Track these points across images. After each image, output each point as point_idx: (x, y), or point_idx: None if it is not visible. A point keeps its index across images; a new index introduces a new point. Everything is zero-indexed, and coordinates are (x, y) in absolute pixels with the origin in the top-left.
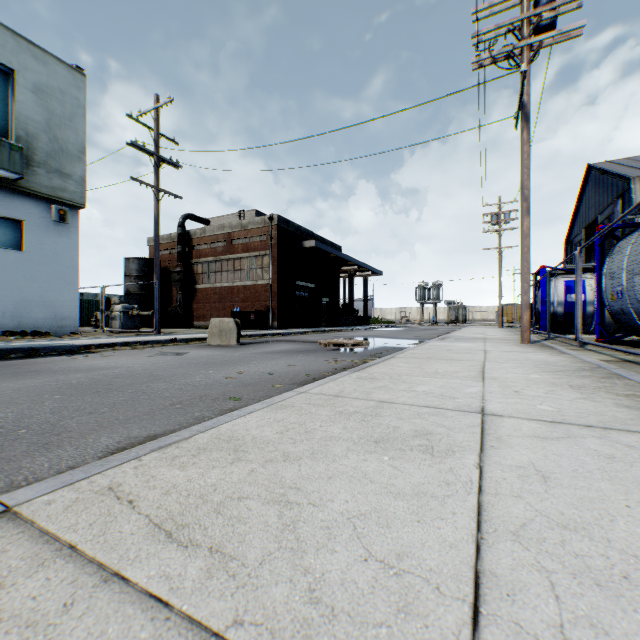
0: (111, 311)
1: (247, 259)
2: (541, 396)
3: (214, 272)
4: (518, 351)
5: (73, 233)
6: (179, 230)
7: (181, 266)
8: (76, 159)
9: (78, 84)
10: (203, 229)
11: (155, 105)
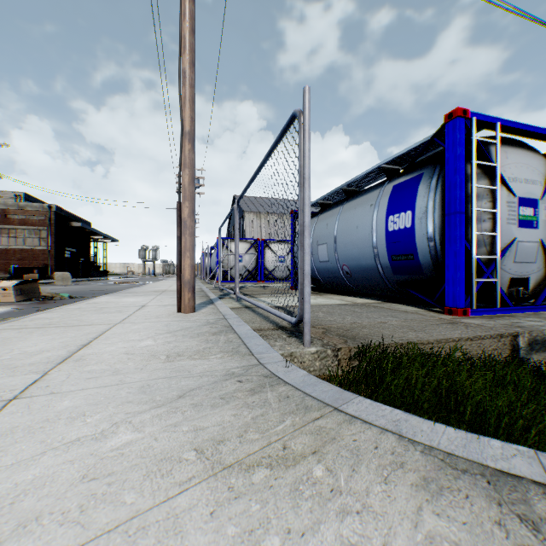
0: None
1: (25, 230)
2: None
3: None
4: None
5: None
6: None
7: None
8: None
9: None
10: None
11: None
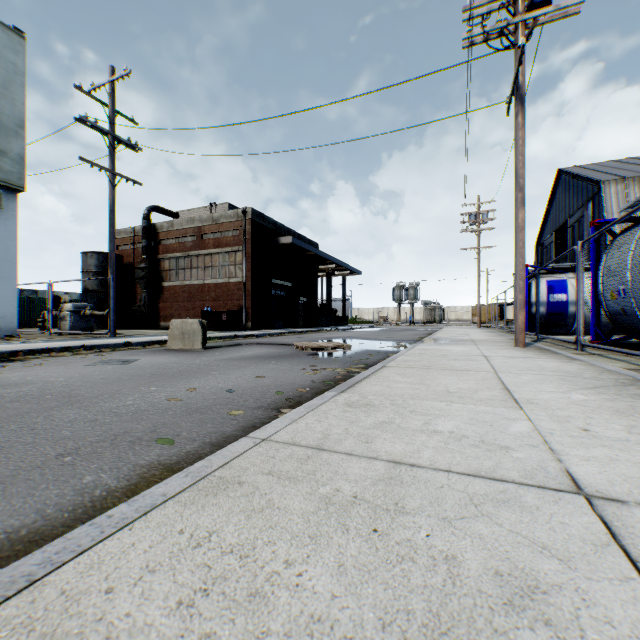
0: (60, 310)
1: (219, 255)
2: (630, 440)
3: (183, 269)
4: (521, 356)
5: (9, 220)
6: (144, 223)
7: (146, 262)
8: (13, 134)
9: (15, 47)
10: (171, 222)
11: (110, 78)
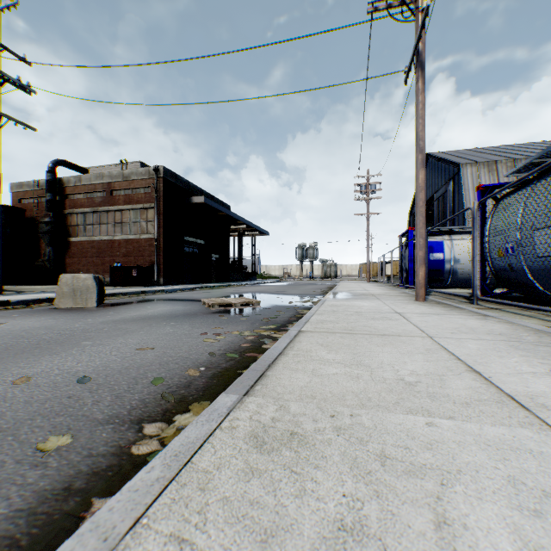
0: None
1: (130, 211)
2: None
3: (92, 224)
4: (434, 313)
5: None
6: (49, 176)
7: (51, 216)
8: None
9: None
10: (79, 177)
11: None
